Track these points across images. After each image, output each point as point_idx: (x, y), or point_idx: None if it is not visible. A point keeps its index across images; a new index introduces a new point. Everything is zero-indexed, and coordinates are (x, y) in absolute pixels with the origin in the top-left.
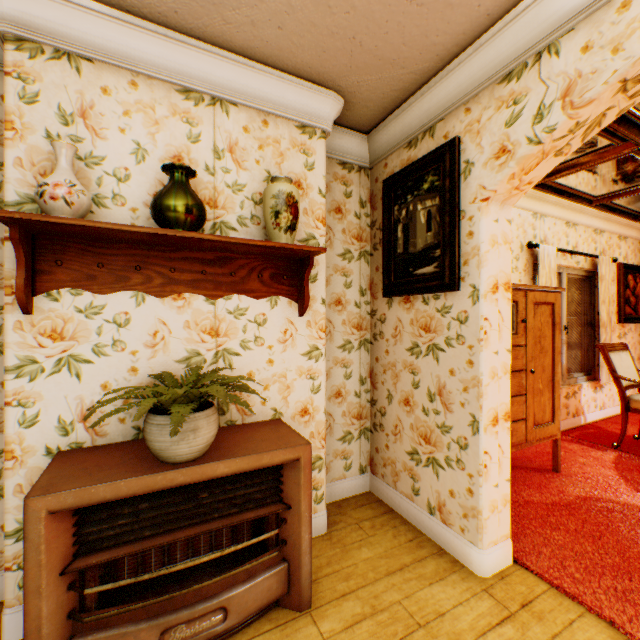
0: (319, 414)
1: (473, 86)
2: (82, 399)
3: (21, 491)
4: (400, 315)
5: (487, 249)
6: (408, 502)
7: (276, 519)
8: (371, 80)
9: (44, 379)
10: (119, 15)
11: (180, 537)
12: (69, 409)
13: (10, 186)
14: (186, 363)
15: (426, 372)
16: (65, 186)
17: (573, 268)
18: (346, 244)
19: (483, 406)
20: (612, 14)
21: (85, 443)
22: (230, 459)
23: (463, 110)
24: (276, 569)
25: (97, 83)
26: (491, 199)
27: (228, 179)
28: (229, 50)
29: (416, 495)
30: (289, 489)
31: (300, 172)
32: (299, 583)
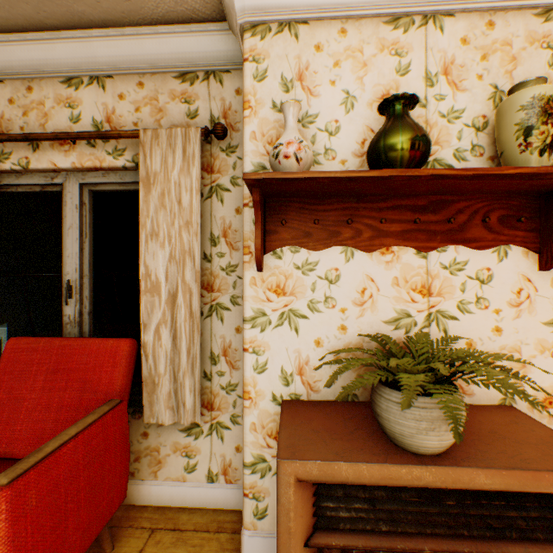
0: None
1: None
2: (298, 352)
3: (254, 429)
4: None
5: None
6: None
7: None
8: None
9: (270, 330)
10: None
11: (422, 548)
12: (288, 361)
13: (247, 158)
14: (393, 324)
15: None
16: (295, 143)
17: None
18: None
19: None
20: None
21: (301, 395)
22: (492, 468)
23: None
24: None
25: (310, 43)
26: None
27: (441, 107)
28: None
29: None
30: None
31: (540, 75)
32: None
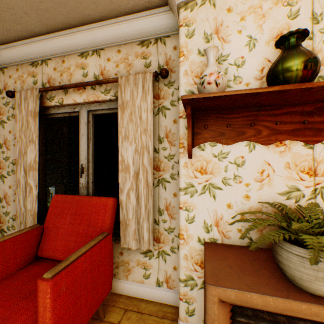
0: None
1: None
2: (215, 211)
3: (186, 258)
4: None
5: None
6: None
7: None
8: None
9: (196, 196)
10: None
11: None
12: (208, 216)
13: (181, 88)
14: (285, 196)
15: None
16: (215, 73)
17: None
18: None
19: None
20: None
21: (217, 240)
22: None
23: None
24: None
25: (224, 8)
26: None
27: None
28: None
29: None
30: None
31: None
32: None
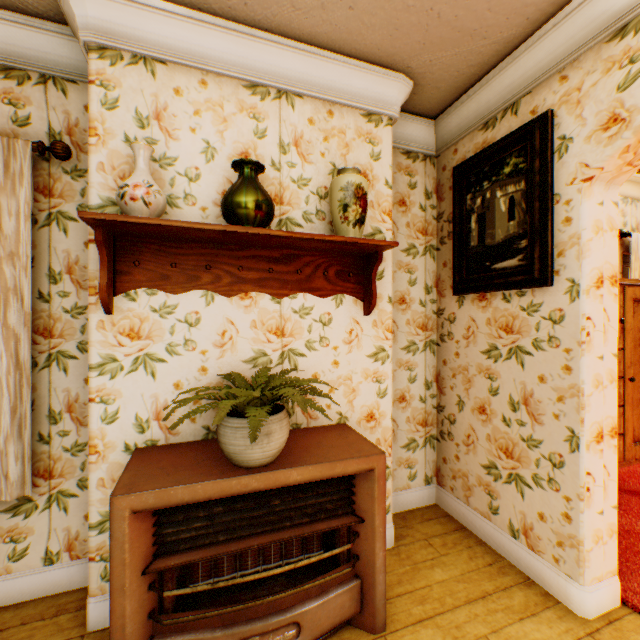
0: (385, 420)
1: (572, 49)
2: (156, 397)
3: (103, 485)
4: (473, 314)
5: (590, 237)
6: (484, 521)
7: (347, 532)
8: (445, 57)
9: (123, 377)
10: (191, 14)
11: (253, 545)
12: (145, 407)
13: (94, 190)
14: (252, 363)
15: (507, 378)
16: (143, 187)
17: None
18: (410, 238)
19: (585, 419)
20: None
21: (159, 441)
22: (303, 466)
23: (557, 79)
24: (348, 586)
25: (170, 85)
26: (595, 178)
27: (293, 174)
28: (295, 39)
29: (494, 514)
30: (361, 501)
31: (366, 163)
32: (373, 603)
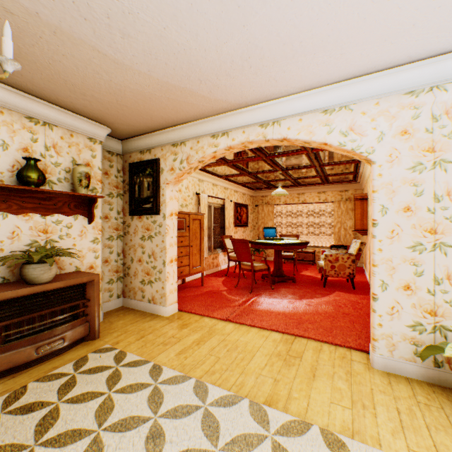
0: (99, 268)
1: (164, 143)
2: None
3: None
4: (137, 224)
5: (169, 201)
6: (141, 302)
7: (83, 306)
8: (124, 127)
9: None
10: None
11: (43, 313)
12: None
13: None
14: (30, 246)
15: (148, 247)
16: None
17: (216, 203)
18: (111, 190)
19: (167, 256)
20: (196, 142)
21: None
22: (66, 280)
23: (161, 149)
24: (84, 325)
25: None
26: (170, 183)
27: (53, 160)
28: (56, 104)
29: (144, 298)
30: (90, 293)
31: (90, 159)
32: (95, 329)
